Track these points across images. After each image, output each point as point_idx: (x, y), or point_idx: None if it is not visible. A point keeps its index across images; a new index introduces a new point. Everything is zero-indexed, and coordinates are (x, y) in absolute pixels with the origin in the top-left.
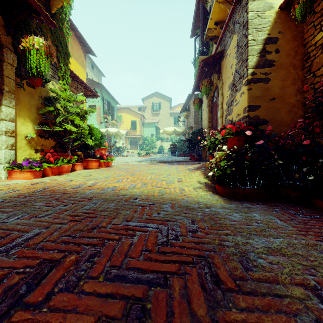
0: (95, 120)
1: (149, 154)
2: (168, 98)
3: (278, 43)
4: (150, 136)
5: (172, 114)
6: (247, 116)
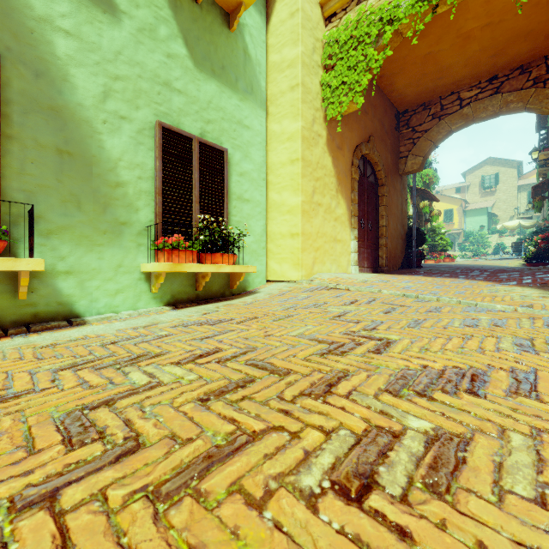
0: None
1: (477, 255)
2: (514, 162)
3: None
4: (477, 228)
5: (523, 187)
6: None
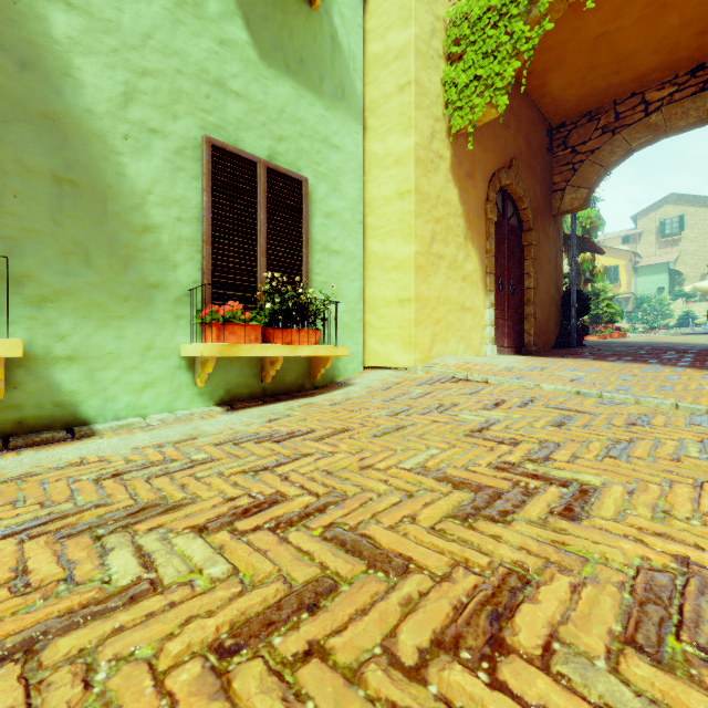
0: None
1: (655, 329)
2: (707, 199)
3: None
4: (653, 292)
5: None
6: None
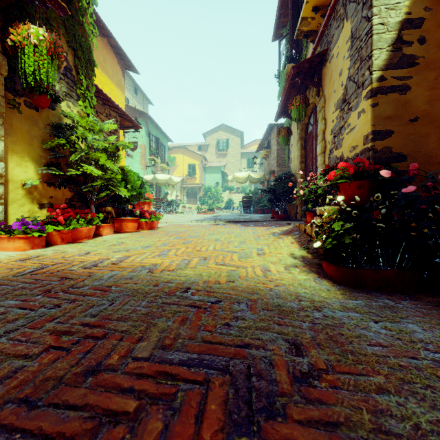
0: (139, 164)
1: (212, 210)
2: (239, 132)
3: (424, 27)
4: (214, 185)
5: (244, 154)
6: (370, 148)
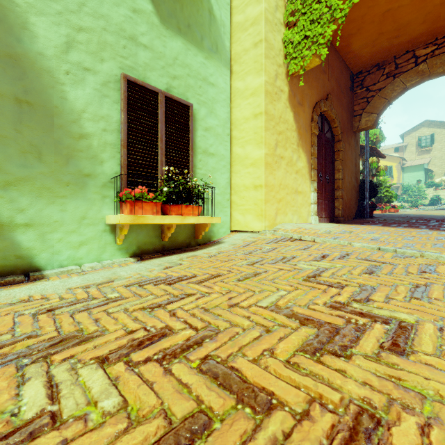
0: None
1: (416, 206)
2: None
3: None
4: (414, 183)
5: None
6: None
